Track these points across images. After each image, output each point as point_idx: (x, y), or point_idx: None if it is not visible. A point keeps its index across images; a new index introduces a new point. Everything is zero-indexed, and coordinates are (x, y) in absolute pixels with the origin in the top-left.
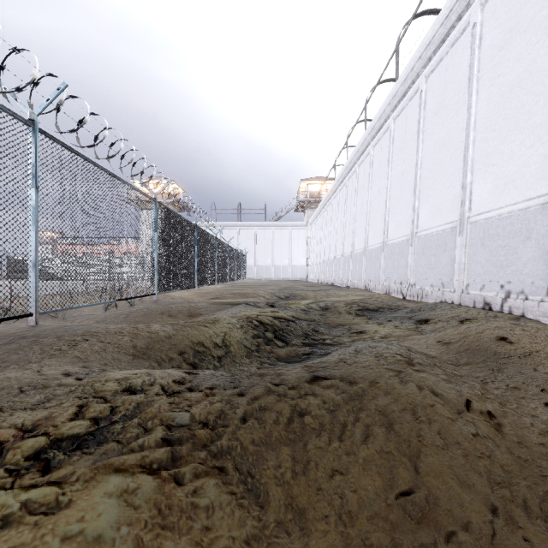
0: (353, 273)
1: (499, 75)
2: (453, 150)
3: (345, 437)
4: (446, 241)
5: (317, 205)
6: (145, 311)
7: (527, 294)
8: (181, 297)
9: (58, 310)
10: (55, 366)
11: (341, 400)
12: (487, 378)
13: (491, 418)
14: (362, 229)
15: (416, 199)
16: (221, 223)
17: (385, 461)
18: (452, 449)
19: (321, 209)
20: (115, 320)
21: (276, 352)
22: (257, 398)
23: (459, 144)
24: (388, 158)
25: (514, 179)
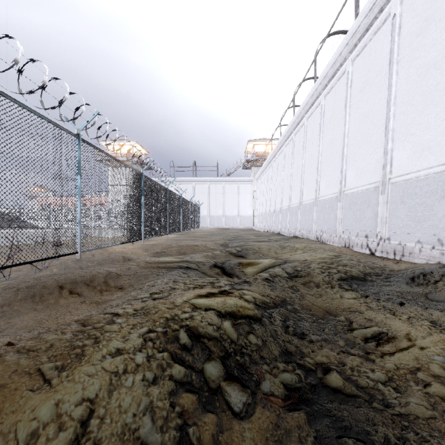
0: (301, 223)
1: None
2: None
3: None
4: None
5: (262, 163)
6: (33, 286)
7: None
8: (121, 252)
9: None
10: None
11: None
12: None
13: None
14: (312, 180)
15: (389, 140)
16: (178, 179)
17: None
18: None
19: (267, 165)
20: None
21: None
22: None
23: None
24: (345, 103)
25: None
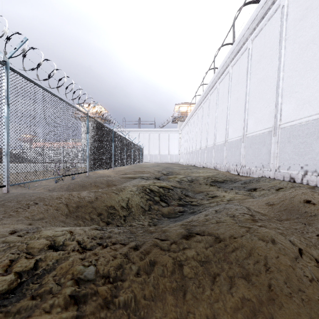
0: (206, 159)
1: (299, 37)
2: (269, 84)
3: (214, 284)
4: (265, 139)
5: (185, 119)
6: (80, 182)
7: (318, 173)
8: (103, 173)
9: (23, 183)
10: (8, 225)
11: (209, 253)
12: (302, 229)
13: (318, 265)
14: (212, 133)
15: (246, 114)
16: (128, 130)
17: (247, 307)
18: (297, 295)
19: (187, 121)
20: (60, 189)
21: (161, 210)
22: (148, 253)
23: (273, 80)
24: (228, 90)
25: (309, 100)
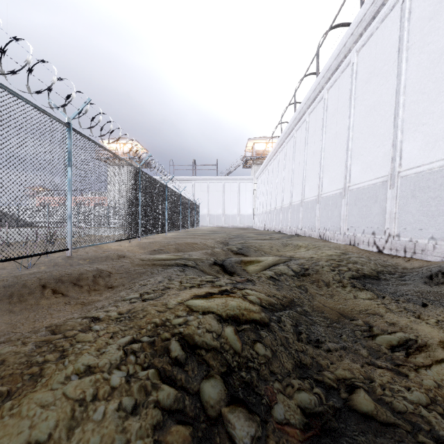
0: (303, 221)
1: None
2: None
3: None
4: None
5: (262, 162)
6: (11, 285)
7: None
8: (117, 249)
9: None
10: None
11: None
12: None
13: None
14: (314, 177)
15: (398, 131)
16: (178, 178)
17: None
18: None
19: (267, 163)
20: None
21: None
22: None
23: None
24: (349, 96)
25: None
